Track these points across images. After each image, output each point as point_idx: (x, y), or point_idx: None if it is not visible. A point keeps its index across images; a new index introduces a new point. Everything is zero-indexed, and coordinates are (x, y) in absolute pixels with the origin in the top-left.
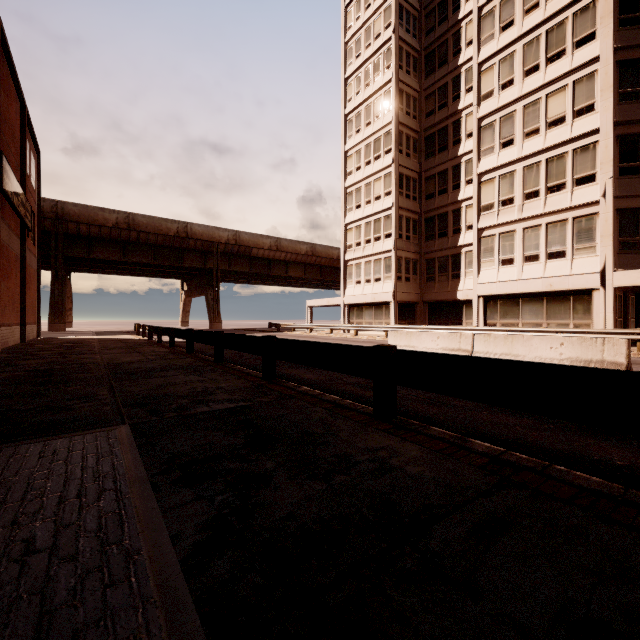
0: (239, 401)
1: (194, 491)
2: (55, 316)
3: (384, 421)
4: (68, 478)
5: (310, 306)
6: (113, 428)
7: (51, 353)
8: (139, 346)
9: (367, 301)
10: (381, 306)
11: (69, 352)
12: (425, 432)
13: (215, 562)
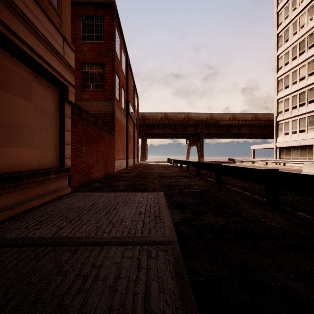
0: (202, 190)
1: (179, 211)
2: (142, 155)
3: (269, 206)
4: (147, 201)
5: (253, 149)
6: (159, 192)
7: (141, 168)
8: (169, 167)
9: (293, 145)
10: (305, 148)
11: (146, 168)
12: (292, 213)
13: (182, 226)
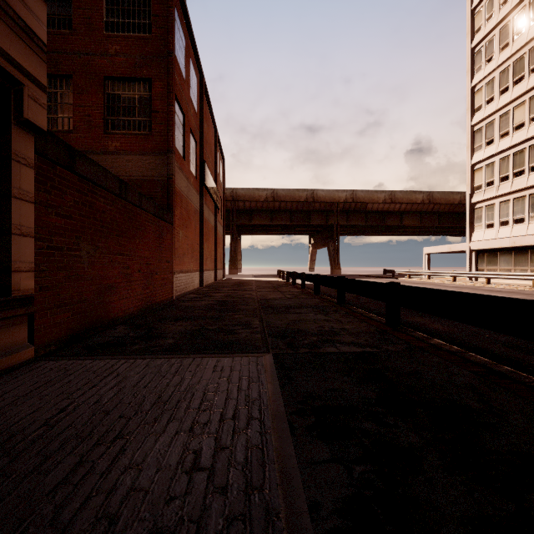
0: (364, 346)
1: (329, 448)
2: (232, 264)
3: None
4: (228, 396)
5: (427, 253)
6: (261, 355)
7: (228, 289)
8: (280, 286)
9: (503, 246)
10: (524, 251)
11: (238, 289)
12: None
13: None
